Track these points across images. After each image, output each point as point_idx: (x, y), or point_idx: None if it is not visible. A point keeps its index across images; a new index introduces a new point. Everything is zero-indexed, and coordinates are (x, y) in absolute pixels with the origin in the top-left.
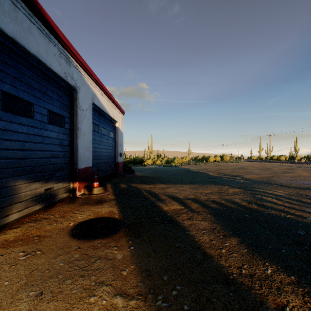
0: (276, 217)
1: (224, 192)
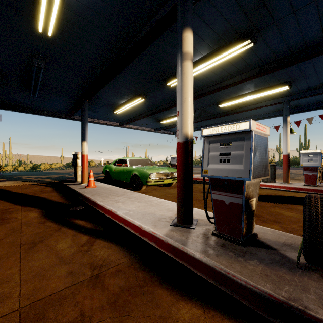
0: (61, 177)
1: (56, 176)
